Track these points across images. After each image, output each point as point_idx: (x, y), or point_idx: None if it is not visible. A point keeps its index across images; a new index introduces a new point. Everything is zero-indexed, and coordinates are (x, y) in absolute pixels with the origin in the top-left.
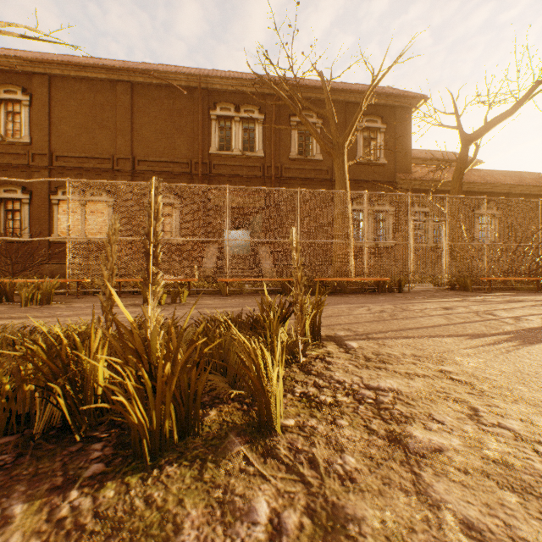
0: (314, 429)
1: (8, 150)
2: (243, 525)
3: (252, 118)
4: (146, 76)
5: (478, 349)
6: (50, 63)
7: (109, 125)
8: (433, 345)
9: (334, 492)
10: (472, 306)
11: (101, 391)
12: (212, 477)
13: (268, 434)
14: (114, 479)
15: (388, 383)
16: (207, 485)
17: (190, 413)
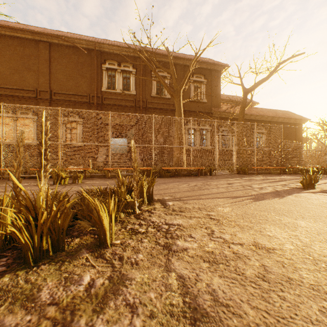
0: (129, 244)
1: None
2: (74, 286)
3: (128, 70)
4: (59, 39)
5: (232, 203)
6: None
7: (34, 69)
8: (211, 202)
9: (126, 269)
10: (243, 182)
11: (9, 231)
12: (66, 268)
13: (103, 248)
14: (10, 273)
15: (178, 221)
16: (61, 272)
17: (60, 239)
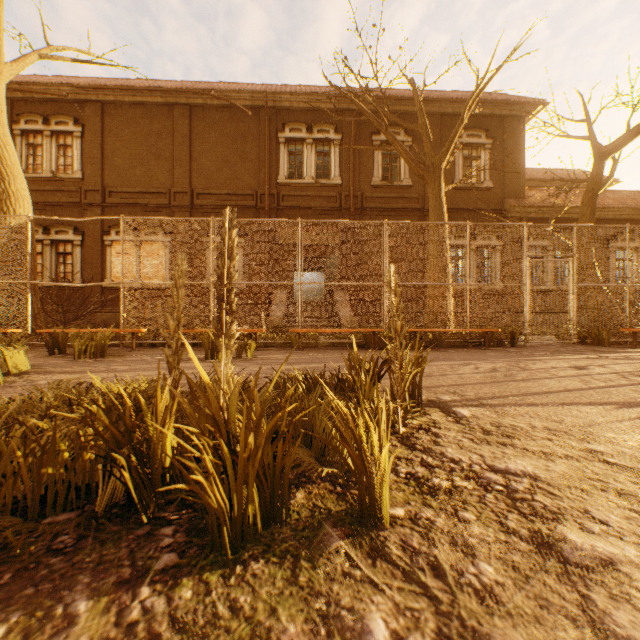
0: (431, 523)
1: (60, 187)
2: None
3: (327, 139)
4: (205, 97)
5: (634, 422)
6: (103, 88)
7: (166, 155)
8: (570, 415)
9: (473, 614)
10: (614, 366)
11: (169, 463)
12: (309, 580)
13: (373, 527)
14: (190, 575)
15: (519, 464)
16: (303, 591)
17: (275, 496)
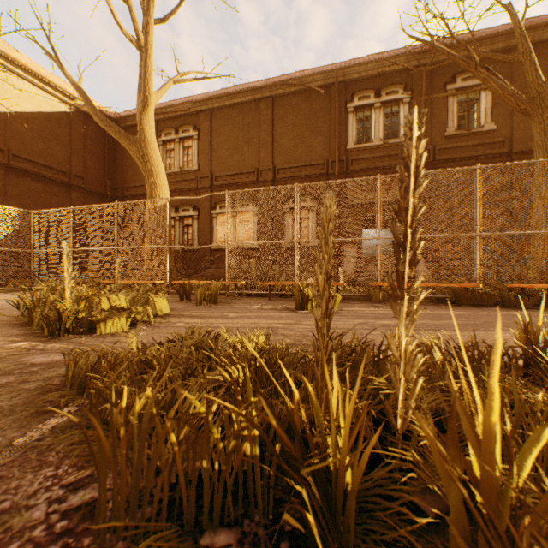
0: None
1: (184, 178)
2: None
3: (396, 99)
4: (284, 87)
5: None
6: (211, 99)
7: (254, 142)
8: None
9: None
10: None
11: (347, 485)
12: None
13: None
14: None
15: None
16: None
17: None
